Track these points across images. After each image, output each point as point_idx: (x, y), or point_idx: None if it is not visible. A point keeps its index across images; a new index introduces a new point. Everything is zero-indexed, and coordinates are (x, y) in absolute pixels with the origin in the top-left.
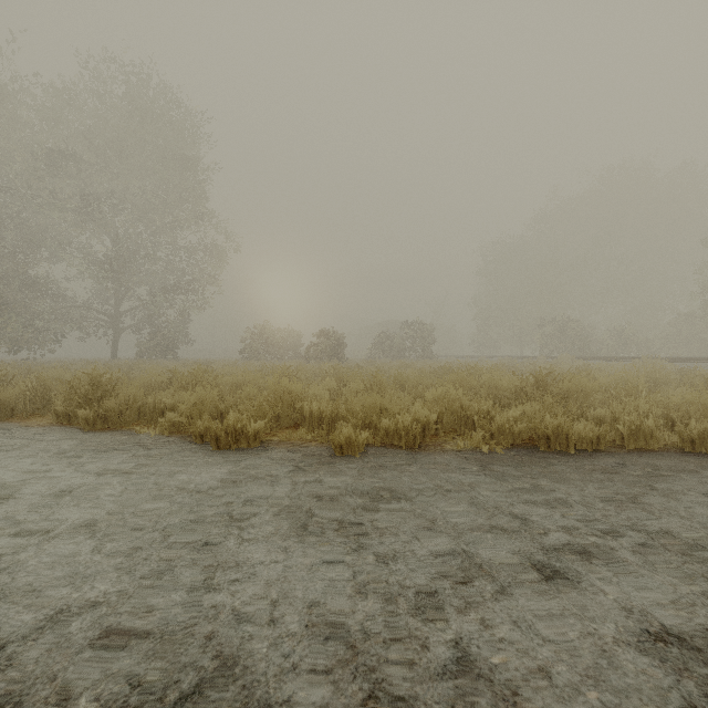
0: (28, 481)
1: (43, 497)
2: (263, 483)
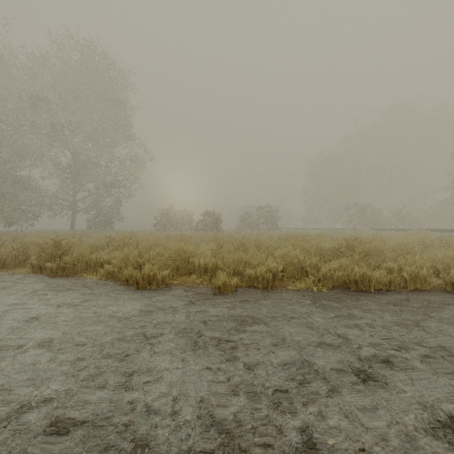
0: (10, 311)
1: (19, 322)
2: (167, 313)
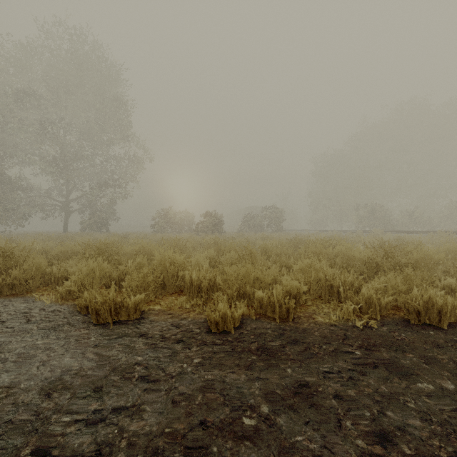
0: None
1: None
2: (125, 381)
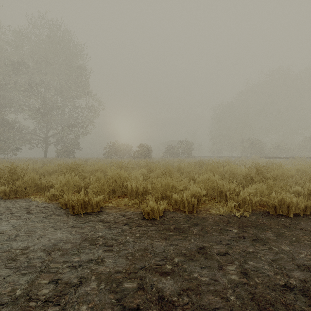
0: None
1: None
2: (93, 246)
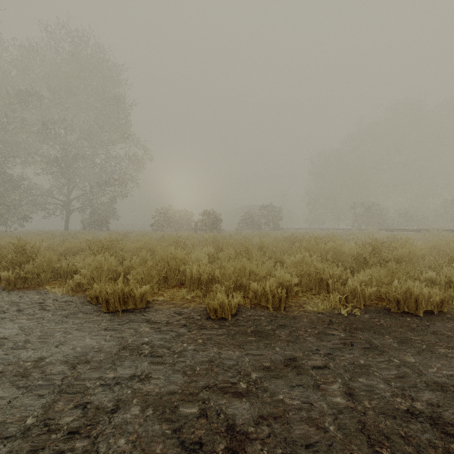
0: None
1: None
2: (137, 356)
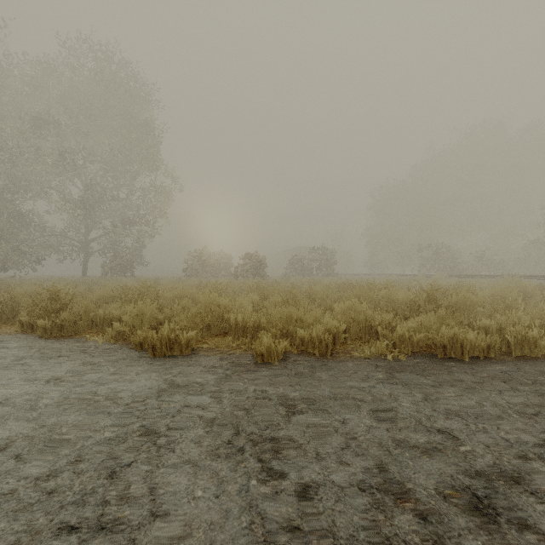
0: None
1: None
2: (190, 392)
